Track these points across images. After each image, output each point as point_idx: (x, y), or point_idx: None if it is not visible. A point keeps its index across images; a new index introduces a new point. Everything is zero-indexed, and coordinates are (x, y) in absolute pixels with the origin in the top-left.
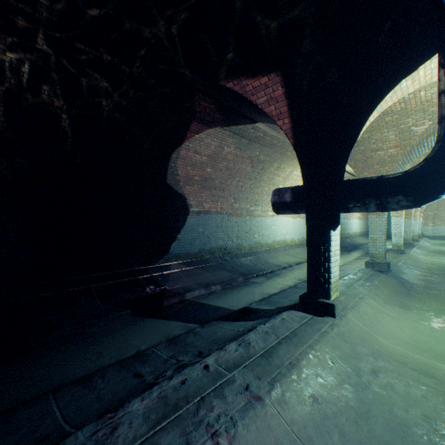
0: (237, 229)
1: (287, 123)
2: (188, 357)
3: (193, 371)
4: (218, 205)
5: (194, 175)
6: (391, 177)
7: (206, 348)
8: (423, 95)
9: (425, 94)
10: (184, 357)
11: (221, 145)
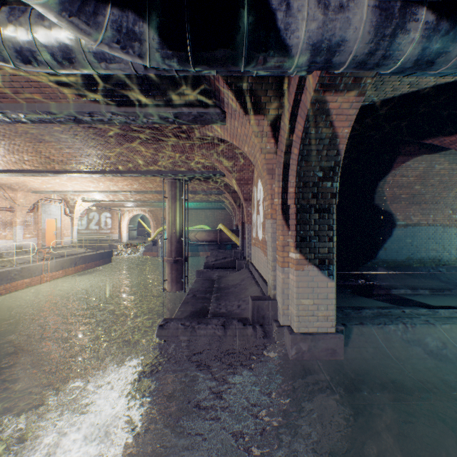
0: (456, 241)
1: None
2: None
3: (395, 310)
4: (429, 217)
5: (400, 194)
6: None
7: None
8: None
9: None
10: None
11: (430, 165)
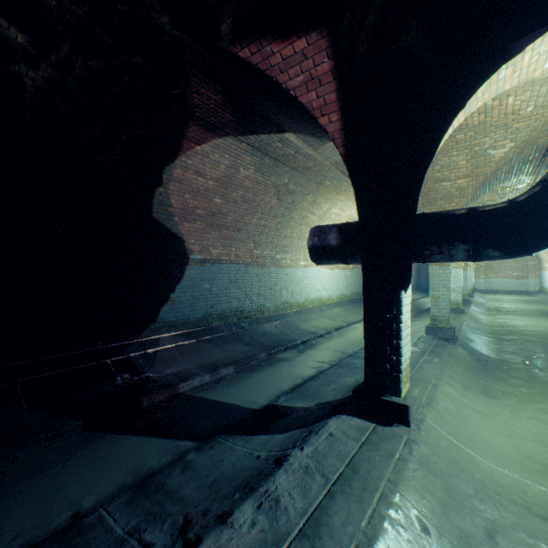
0: (258, 285)
1: (335, 121)
2: (162, 533)
3: None
4: (232, 251)
5: (196, 207)
6: (491, 209)
7: (199, 505)
8: (511, 103)
9: (514, 102)
10: (155, 534)
11: (235, 165)
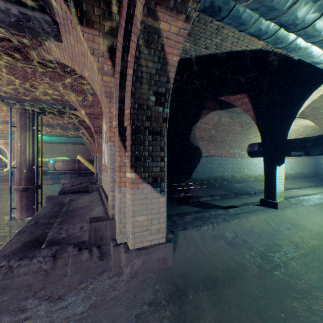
0: (231, 166)
1: (252, 113)
2: None
3: (205, 213)
4: (219, 151)
5: (204, 135)
6: (311, 138)
7: None
8: None
9: None
10: None
11: (220, 118)
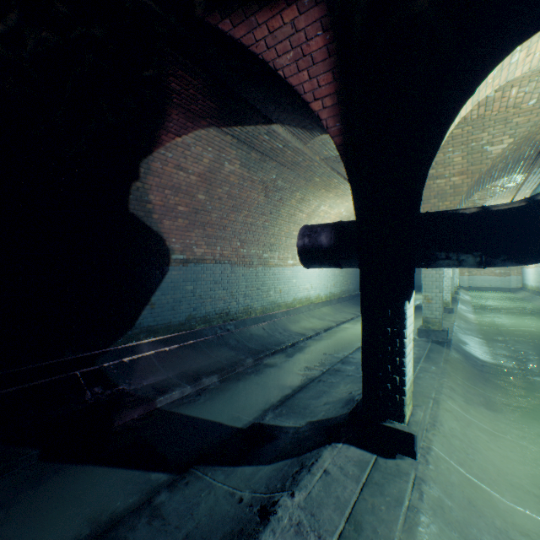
0: (245, 285)
1: (330, 106)
2: None
3: None
4: (217, 250)
5: (177, 204)
6: (507, 208)
7: None
8: (514, 95)
9: (517, 94)
10: None
11: (219, 159)
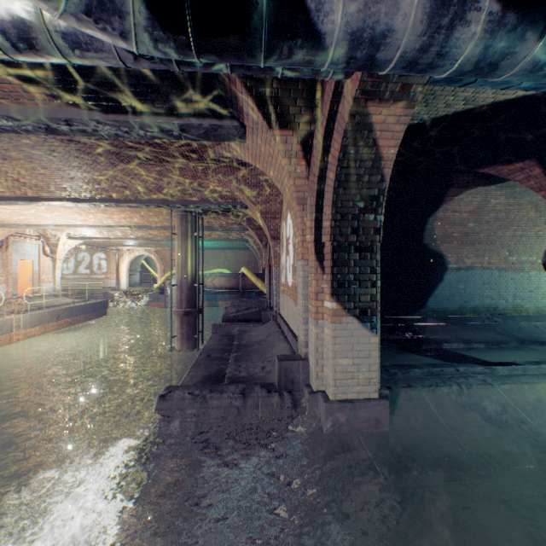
0: (513, 287)
1: None
2: None
3: (447, 369)
4: (484, 260)
5: (452, 232)
6: None
7: None
8: None
9: None
10: None
11: (485, 199)
